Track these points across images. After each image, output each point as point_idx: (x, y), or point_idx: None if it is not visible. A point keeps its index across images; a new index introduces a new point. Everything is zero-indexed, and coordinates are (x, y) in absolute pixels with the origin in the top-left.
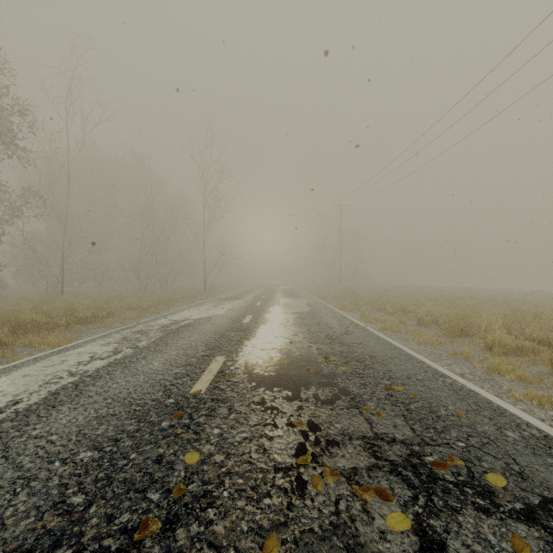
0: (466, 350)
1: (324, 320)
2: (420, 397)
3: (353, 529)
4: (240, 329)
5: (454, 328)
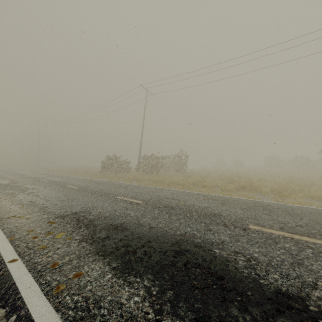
0: (72, 174)
1: (41, 173)
2: (60, 176)
3: (53, 177)
4: (20, 175)
5: (73, 172)
